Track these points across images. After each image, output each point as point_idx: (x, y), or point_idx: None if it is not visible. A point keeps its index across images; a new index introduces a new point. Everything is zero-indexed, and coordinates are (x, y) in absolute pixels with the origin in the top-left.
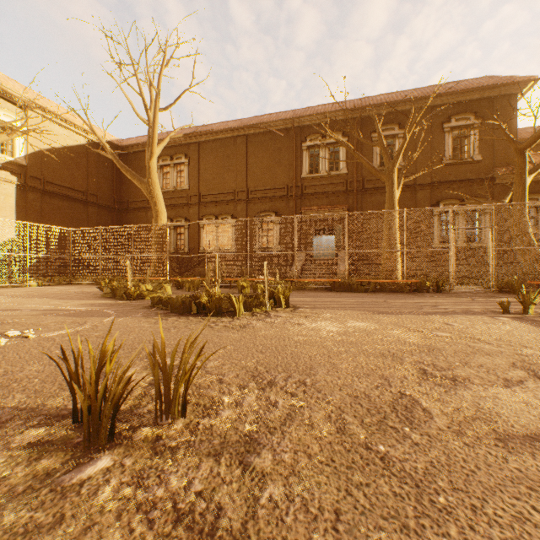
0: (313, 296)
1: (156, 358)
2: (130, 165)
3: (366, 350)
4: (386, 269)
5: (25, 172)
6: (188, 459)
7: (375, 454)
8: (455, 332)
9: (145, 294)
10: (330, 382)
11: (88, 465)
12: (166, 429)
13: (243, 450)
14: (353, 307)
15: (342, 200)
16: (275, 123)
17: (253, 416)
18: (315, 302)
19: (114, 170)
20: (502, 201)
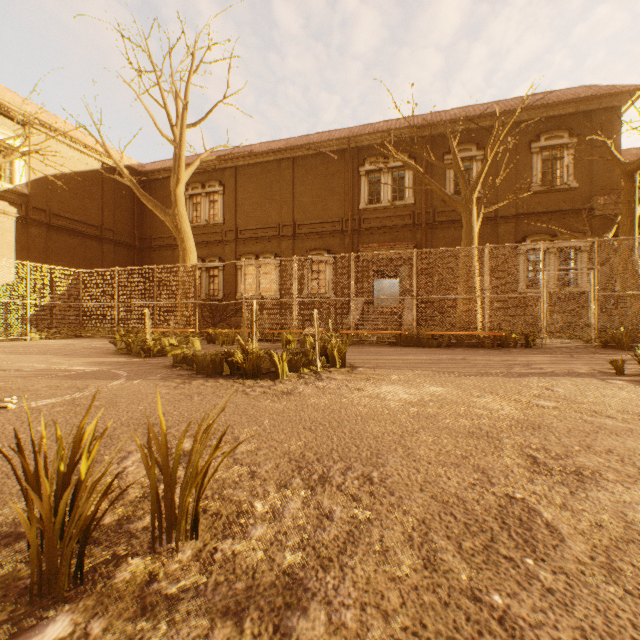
0: (374, 352)
1: (152, 452)
2: (153, 195)
3: (450, 427)
4: (462, 319)
5: (27, 202)
6: (193, 621)
7: (490, 612)
8: (561, 400)
9: (167, 350)
10: (406, 477)
11: (30, 634)
12: (166, 560)
13: (280, 602)
14: (426, 367)
15: (408, 236)
16: (327, 143)
17: (297, 536)
18: (377, 360)
19: (134, 201)
20: (604, 236)
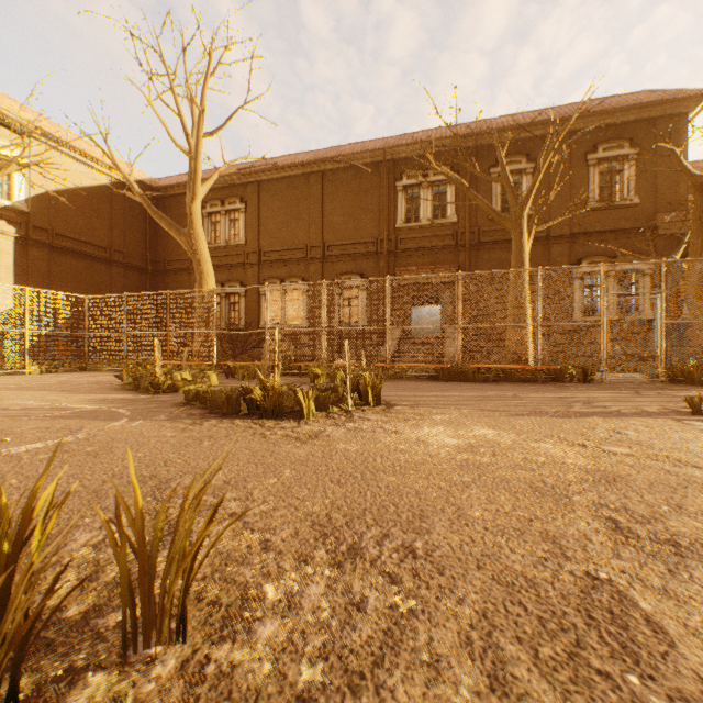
0: (413, 388)
1: (122, 528)
2: (168, 213)
3: (507, 480)
4: (512, 350)
5: (27, 221)
6: None
7: None
8: (635, 445)
9: (179, 386)
10: (458, 549)
11: None
12: (139, 676)
13: None
14: (472, 405)
15: (450, 258)
16: (360, 155)
17: (319, 638)
18: (416, 397)
19: (146, 220)
20: (671, 257)
